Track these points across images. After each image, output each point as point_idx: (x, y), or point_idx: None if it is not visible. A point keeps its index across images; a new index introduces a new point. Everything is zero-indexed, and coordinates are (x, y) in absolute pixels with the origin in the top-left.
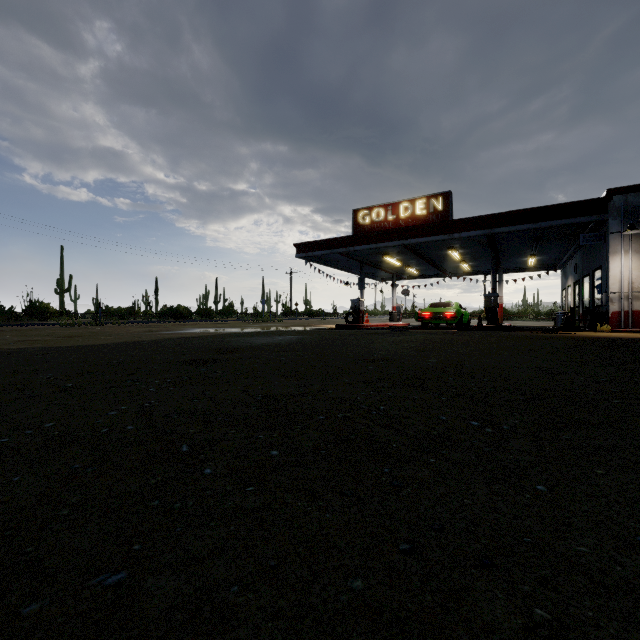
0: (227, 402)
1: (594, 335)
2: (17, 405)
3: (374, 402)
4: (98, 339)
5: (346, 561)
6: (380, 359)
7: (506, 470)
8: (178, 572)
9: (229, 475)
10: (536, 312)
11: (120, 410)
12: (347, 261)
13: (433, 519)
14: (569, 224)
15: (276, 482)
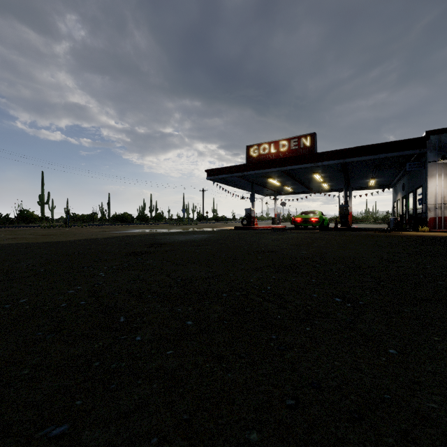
0: (155, 283)
1: (417, 234)
2: (2, 285)
3: (263, 283)
4: (66, 237)
5: (244, 415)
6: (266, 251)
7: (364, 337)
8: (110, 425)
9: (154, 341)
10: (375, 218)
11: (76, 289)
12: (242, 182)
13: (311, 378)
14: (399, 156)
15: (190, 347)
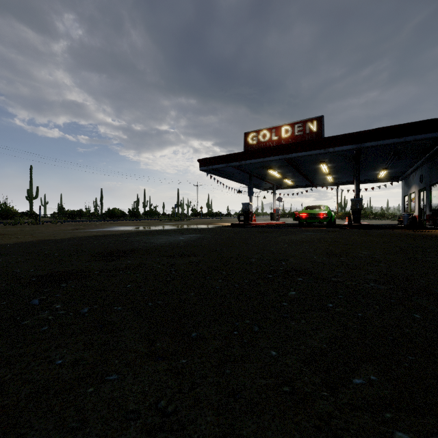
0: None
1: None
2: None
3: None
4: (12, 238)
5: None
6: (293, 271)
7: None
8: None
9: None
10: (374, 213)
11: None
12: (239, 174)
13: None
14: (431, 138)
15: None
